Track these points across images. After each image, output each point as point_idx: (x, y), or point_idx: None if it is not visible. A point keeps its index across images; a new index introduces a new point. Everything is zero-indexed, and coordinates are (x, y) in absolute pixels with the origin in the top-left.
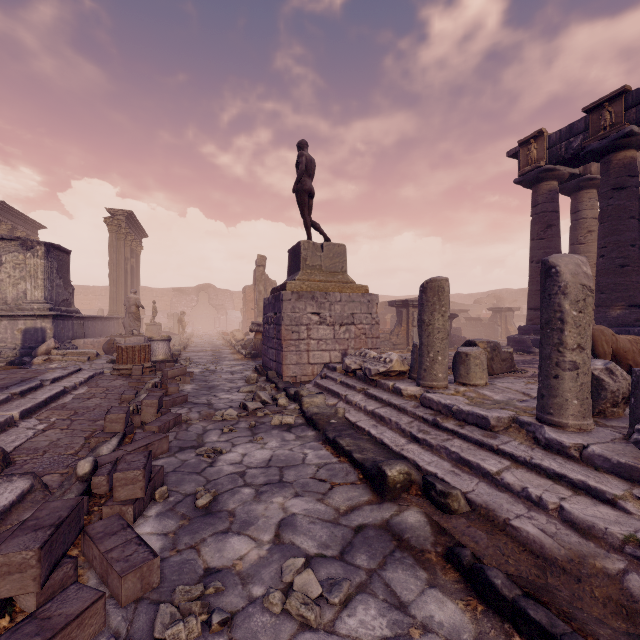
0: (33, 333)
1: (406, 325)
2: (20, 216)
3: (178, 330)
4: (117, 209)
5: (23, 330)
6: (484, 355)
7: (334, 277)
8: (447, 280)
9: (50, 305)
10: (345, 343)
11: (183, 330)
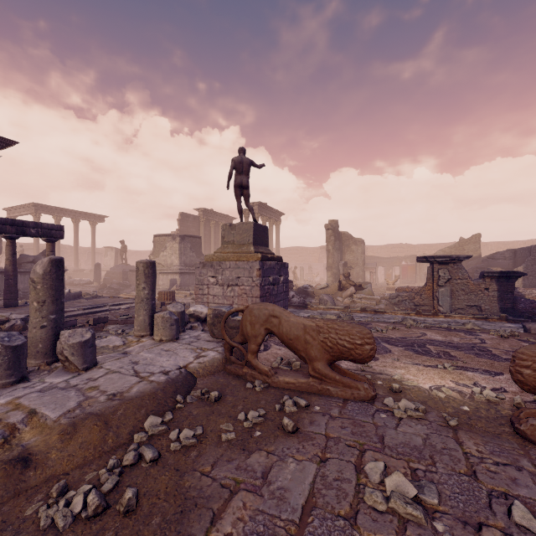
0: (173, 281)
1: (432, 284)
2: (221, 215)
3: (293, 279)
4: (252, 202)
5: (170, 280)
6: (161, 318)
7: (240, 249)
8: (141, 262)
9: (182, 267)
10: (231, 299)
11: (295, 280)
